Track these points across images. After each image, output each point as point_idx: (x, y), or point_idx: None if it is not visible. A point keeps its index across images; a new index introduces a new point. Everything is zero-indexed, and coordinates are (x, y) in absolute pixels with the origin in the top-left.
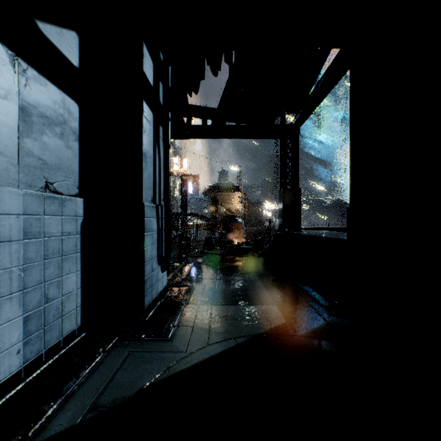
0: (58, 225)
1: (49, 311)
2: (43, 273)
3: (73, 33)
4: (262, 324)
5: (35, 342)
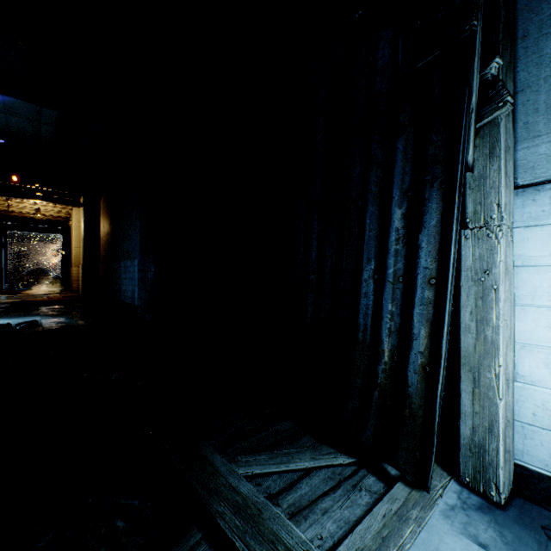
0: None
1: None
2: None
3: None
4: None
5: None
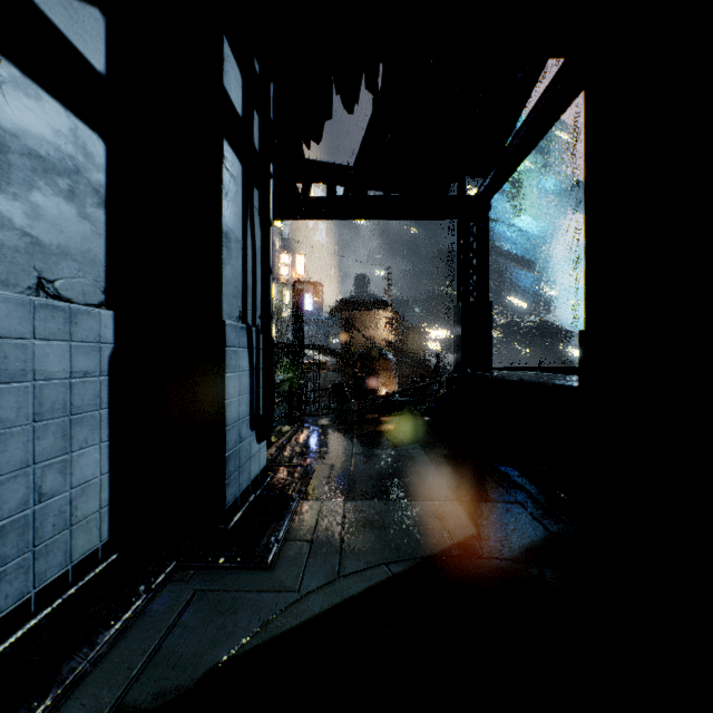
0: (64, 359)
1: (45, 518)
2: (32, 448)
3: (94, 10)
4: (435, 536)
5: (14, 577)
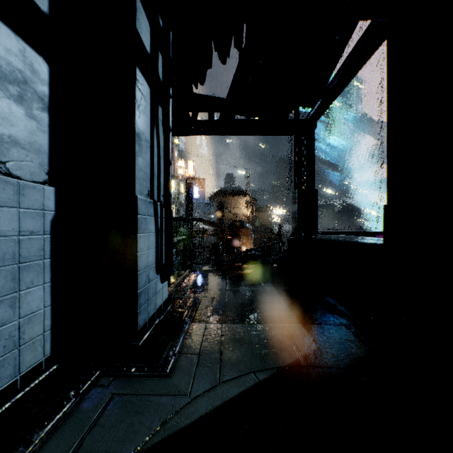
0: (13, 221)
1: None
2: None
3: None
4: (287, 350)
5: None
